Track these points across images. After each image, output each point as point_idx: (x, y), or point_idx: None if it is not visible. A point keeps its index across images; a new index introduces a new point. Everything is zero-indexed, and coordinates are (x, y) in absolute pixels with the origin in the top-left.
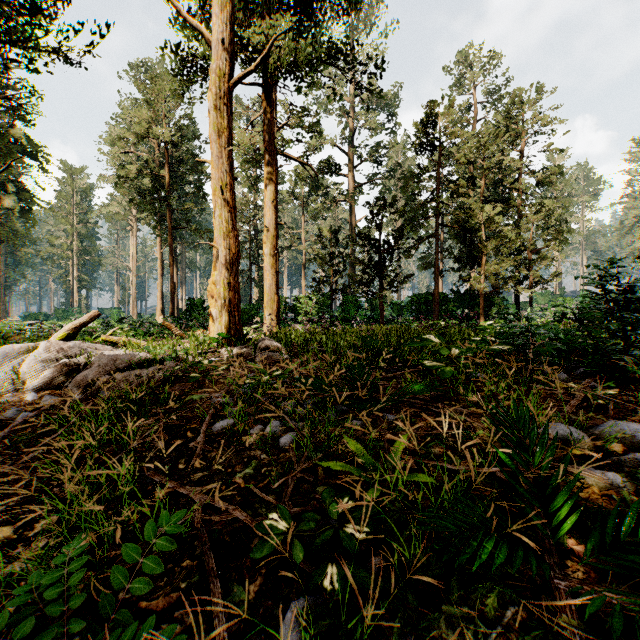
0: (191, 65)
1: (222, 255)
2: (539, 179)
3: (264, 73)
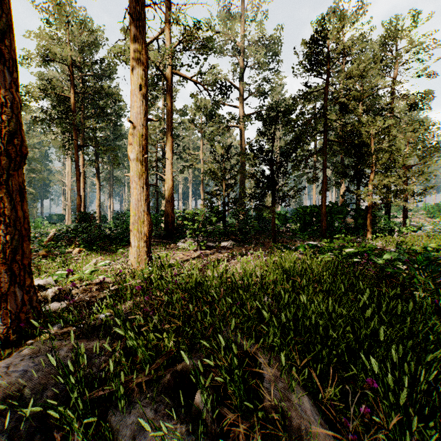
0: None
1: None
2: (410, 103)
3: None
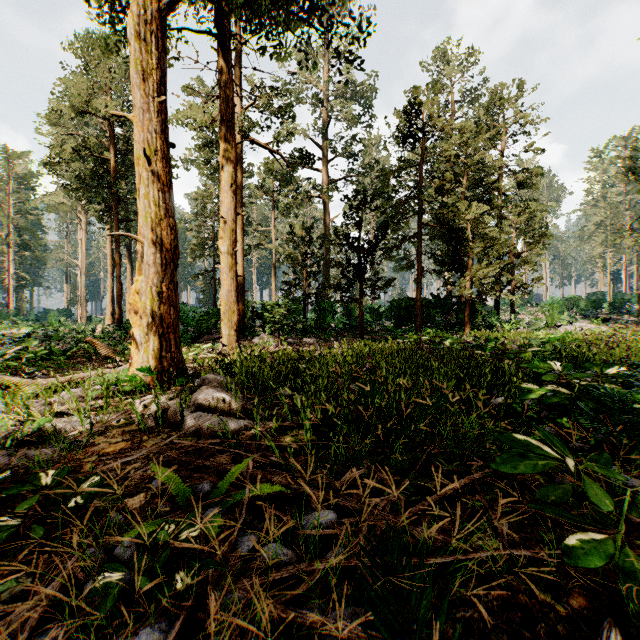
0: (121, 2)
1: (149, 252)
2: (520, 180)
3: (218, 15)
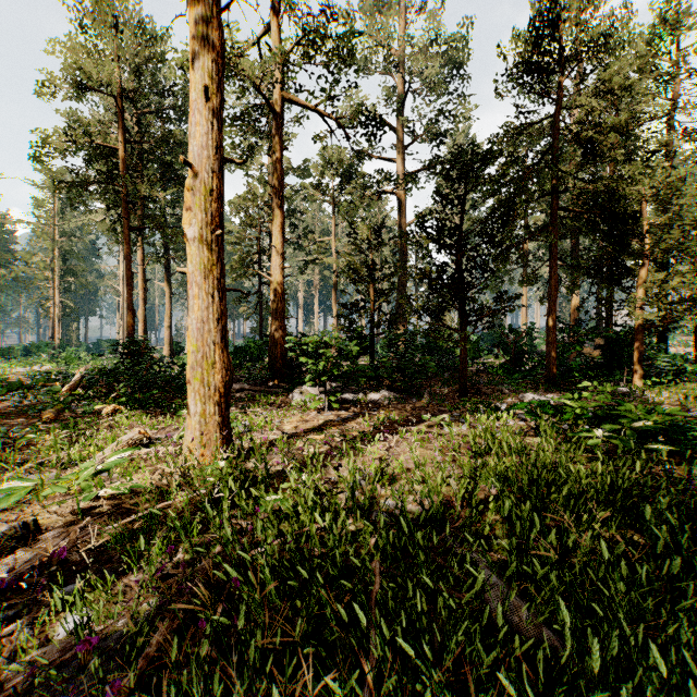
0: None
1: None
2: None
3: None
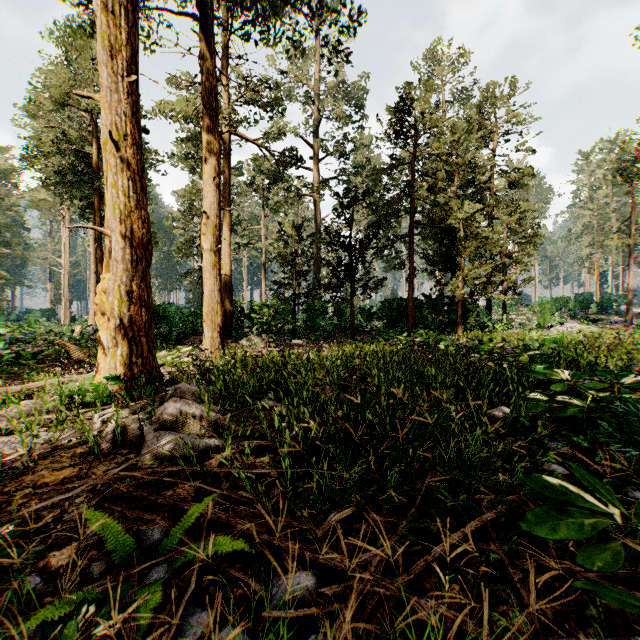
0: None
1: (117, 247)
2: (511, 180)
3: None
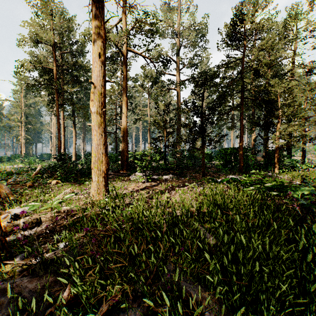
0: None
1: None
2: (307, 69)
3: None
